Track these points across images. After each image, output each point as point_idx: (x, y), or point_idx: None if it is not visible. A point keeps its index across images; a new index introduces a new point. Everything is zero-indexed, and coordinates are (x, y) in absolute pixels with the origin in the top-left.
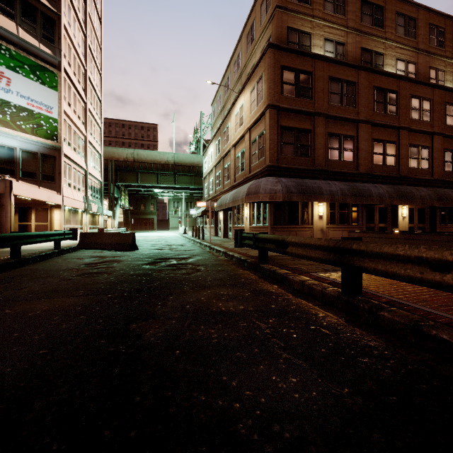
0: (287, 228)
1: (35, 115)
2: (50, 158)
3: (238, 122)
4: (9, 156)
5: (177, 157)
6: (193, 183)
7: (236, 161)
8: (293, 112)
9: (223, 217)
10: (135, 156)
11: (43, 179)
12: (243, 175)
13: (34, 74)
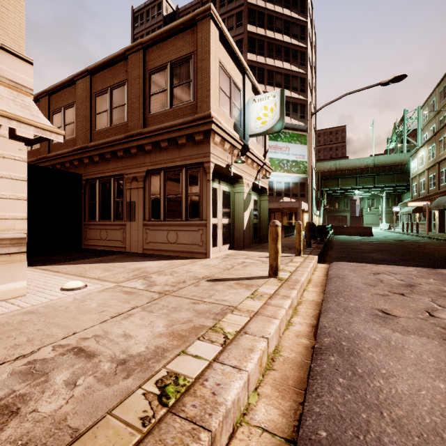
0: None
1: (298, 162)
2: (303, 184)
3: None
4: (288, 187)
5: (377, 160)
6: (394, 181)
7: None
8: None
9: (438, 215)
10: (337, 166)
11: (300, 196)
12: None
13: (297, 141)
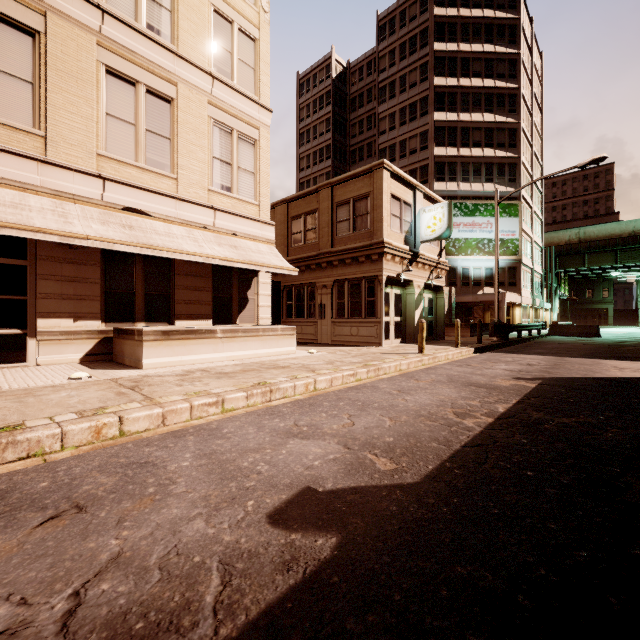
0: None
1: (505, 241)
2: (513, 269)
3: None
4: (490, 274)
5: None
6: None
7: None
8: None
9: None
10: (581, 235)
11: (509, 285)
12: None
13: (504, 213)
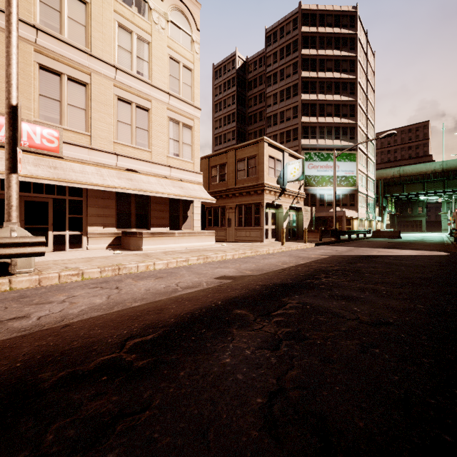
0: None
1: (347, 177)
2: (352, 195)
3: None
4: (338, 198)
5: (445, 164)
6: None
7: None
8: None
9: None
10: (401, 172)
11: (350, 206)
12: None
13: (347, 159)
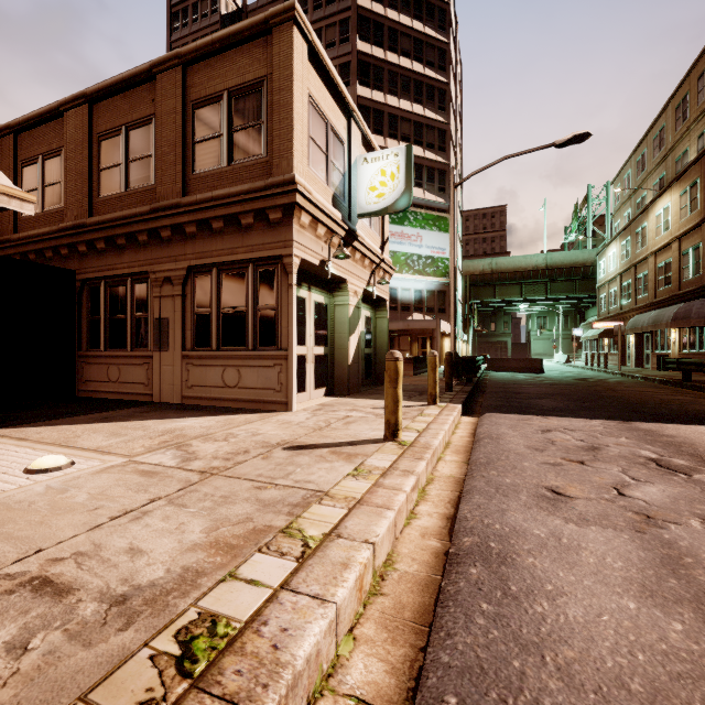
0: None
1: (435, 259)
2: (443, 293)
3: (661, 225)
4: (420, 297)
5: (550, 258)
6: (575, 291)
7: (656, 272)
8: None
9: (635, 341)
10: (493, 266)
11: (438, 312)
12: (668, 290)
13: (434, 226)
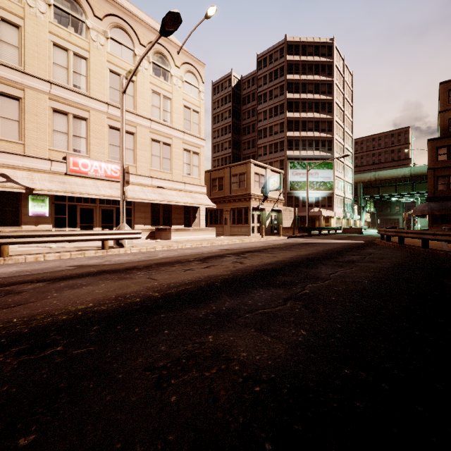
0: (441, 226)
1: (325, 182)
2: (330, 198)
3: None
4: (317, 200)
5: (413, 170)
6: None
7: None
8: (446, 168)
9: None
10: (376, 176)
11: (327, 206)
12: None
13: (325, 167)
